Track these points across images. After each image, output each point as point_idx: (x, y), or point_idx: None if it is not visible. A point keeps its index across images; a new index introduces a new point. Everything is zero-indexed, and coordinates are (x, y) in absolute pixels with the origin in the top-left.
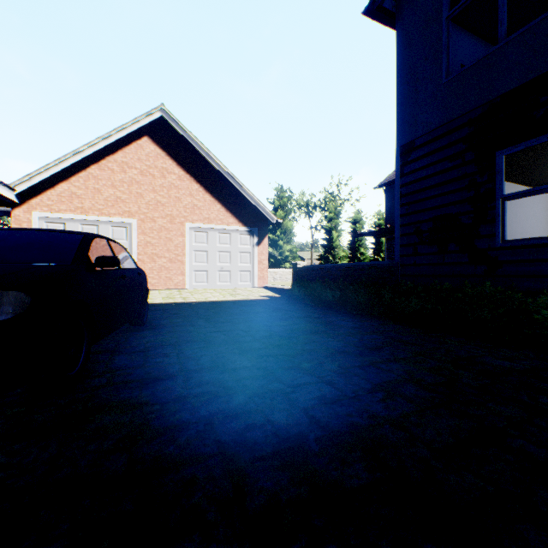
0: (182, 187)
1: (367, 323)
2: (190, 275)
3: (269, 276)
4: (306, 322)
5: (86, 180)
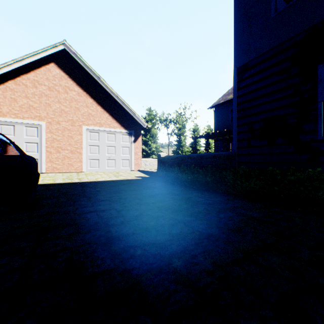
0: (80, 101)
1: (216, 198)
2: (86, 162)
3: (142, 163)
4: (170, 199)
5: (4, 91)
